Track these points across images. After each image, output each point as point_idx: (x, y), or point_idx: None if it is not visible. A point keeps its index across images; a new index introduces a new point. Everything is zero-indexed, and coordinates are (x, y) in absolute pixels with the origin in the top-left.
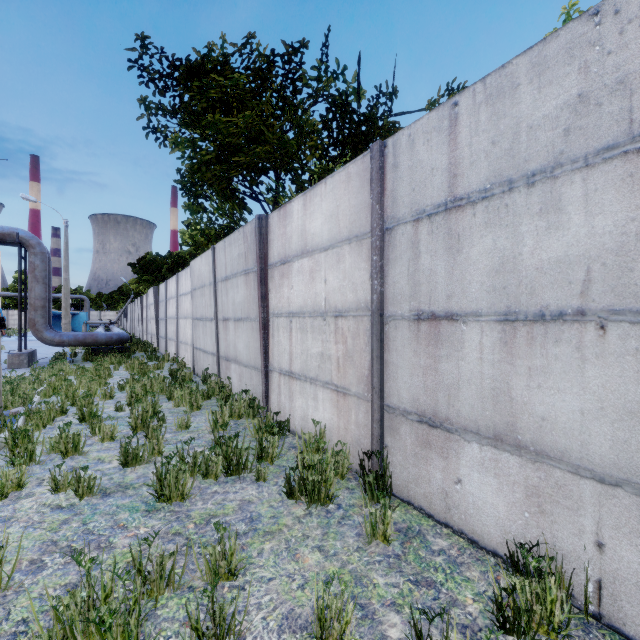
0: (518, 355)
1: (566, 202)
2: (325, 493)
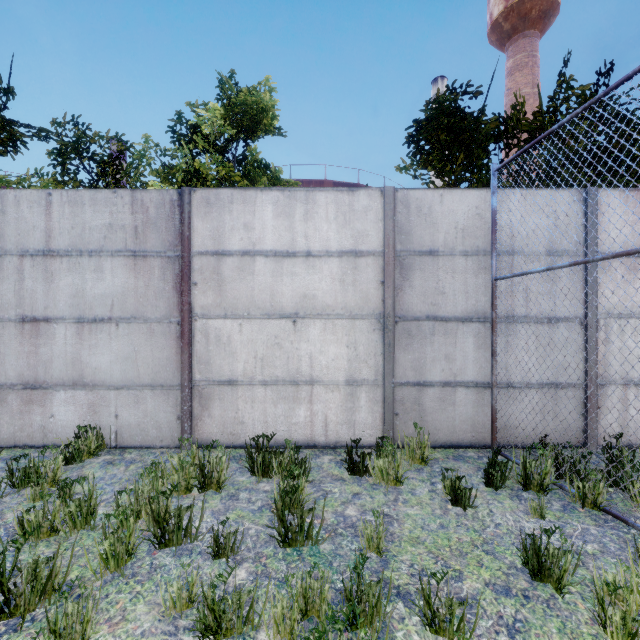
0: (85, 339)
1: (105, 269)
2: None
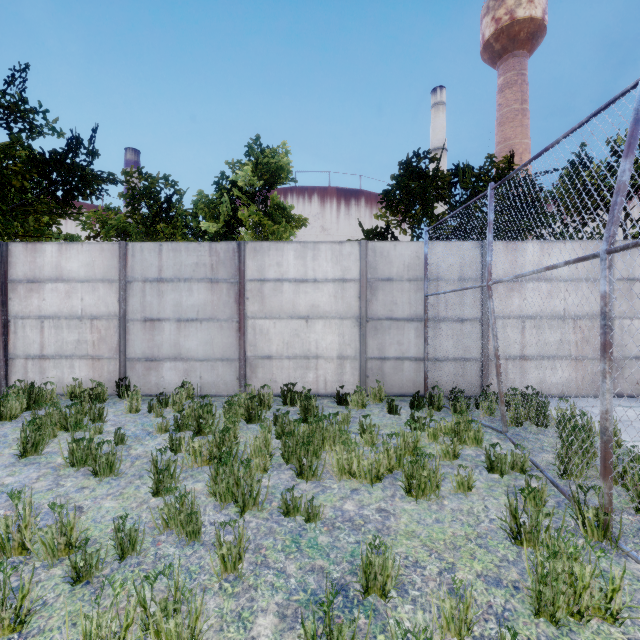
0: (182, 331)
1: (194, 289)
2: (103, 397)
